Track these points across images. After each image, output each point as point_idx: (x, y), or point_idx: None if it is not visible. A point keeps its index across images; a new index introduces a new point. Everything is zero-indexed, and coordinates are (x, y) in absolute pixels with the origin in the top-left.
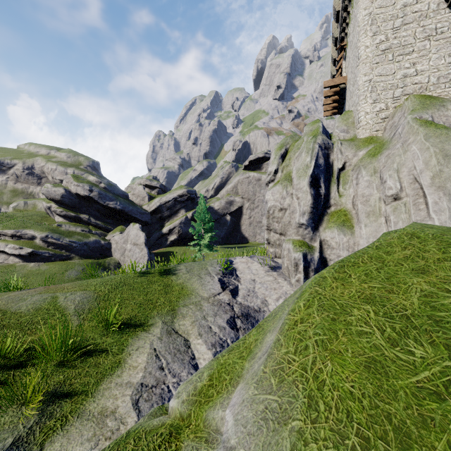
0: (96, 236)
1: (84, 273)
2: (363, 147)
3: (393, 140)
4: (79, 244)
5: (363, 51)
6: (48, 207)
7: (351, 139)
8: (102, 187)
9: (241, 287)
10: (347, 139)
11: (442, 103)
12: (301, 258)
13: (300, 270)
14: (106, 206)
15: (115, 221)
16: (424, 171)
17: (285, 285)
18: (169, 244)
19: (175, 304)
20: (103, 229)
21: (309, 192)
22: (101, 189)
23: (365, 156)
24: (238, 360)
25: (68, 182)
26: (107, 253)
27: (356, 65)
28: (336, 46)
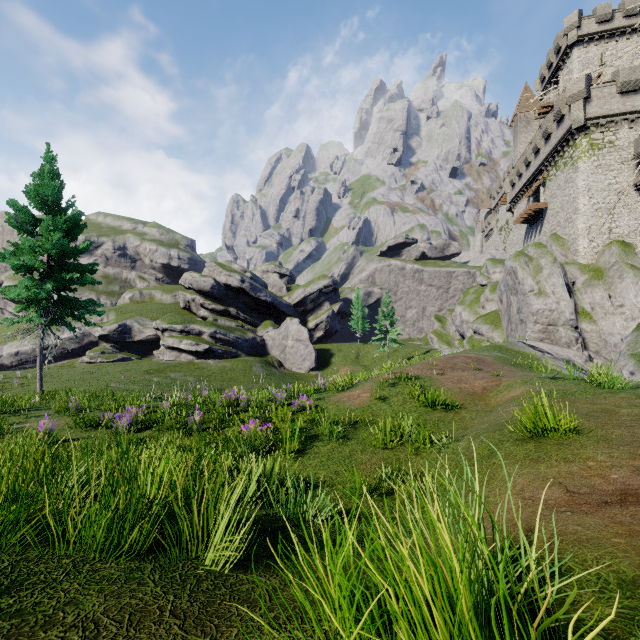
0: (250, 332)
1: (266, 370)
2: (586, 271)
3: (611, 272)
4: (243, 341)
5: (582, 207)
6: (193, 299)
7: (572, 262)
8: (249, 277)
9: (549, 352)
10: (568, 261)
11: (635, 252)
12: (578, 336)
13: (579, 342)
14: (256, 299)
15: (259, 315)
16: (637, 295)
17: (571, 350)
18: (315, 341)
19: (533, 357)
20: (251, 324)
21: (570, 301)
22: (250, 280)
23: (591, 278)
24: (636, 346)
25: (212, 271)
26: (261, 351)
27: (573, 212)
28: (527, 166)
